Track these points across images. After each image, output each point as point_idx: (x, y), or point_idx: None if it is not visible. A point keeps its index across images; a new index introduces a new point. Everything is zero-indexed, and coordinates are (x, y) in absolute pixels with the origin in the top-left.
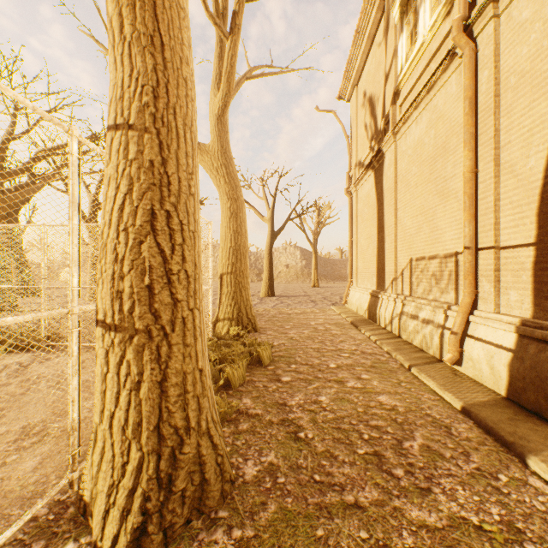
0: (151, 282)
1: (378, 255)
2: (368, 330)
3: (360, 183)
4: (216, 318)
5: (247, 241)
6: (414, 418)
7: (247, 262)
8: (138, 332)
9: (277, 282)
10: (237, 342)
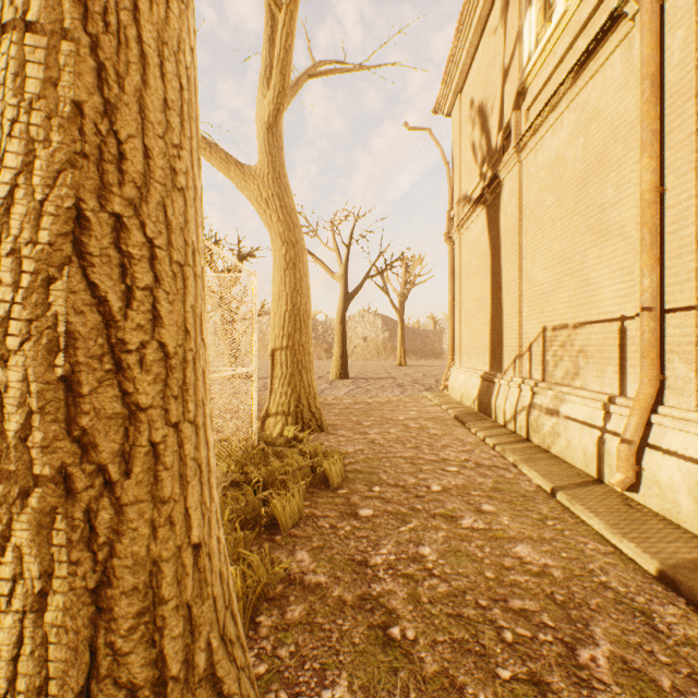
0: (73, 368)
1: (492, 323)
2: (481, 428)
3: (465, 225)
4: (265, 411)
5: (309, 302)
6: (584, 592)
7: (309, 332)
8: (39, 482)
9: (352, 360)
10: (293, 451)
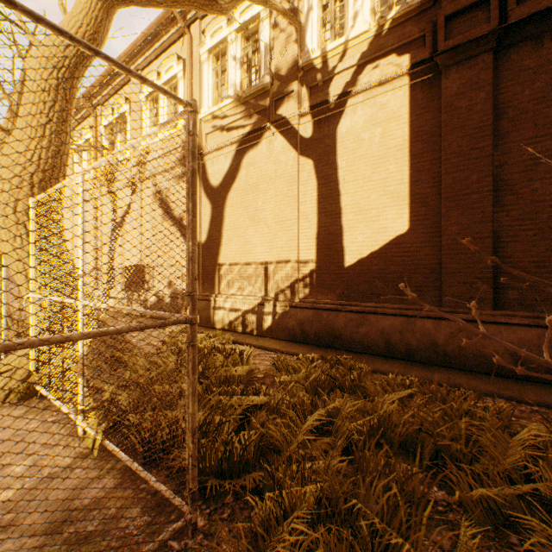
0: None
1: None
2: None
3: None
4: None
5: None
6: None
7: None
8: None
9: None
10: None
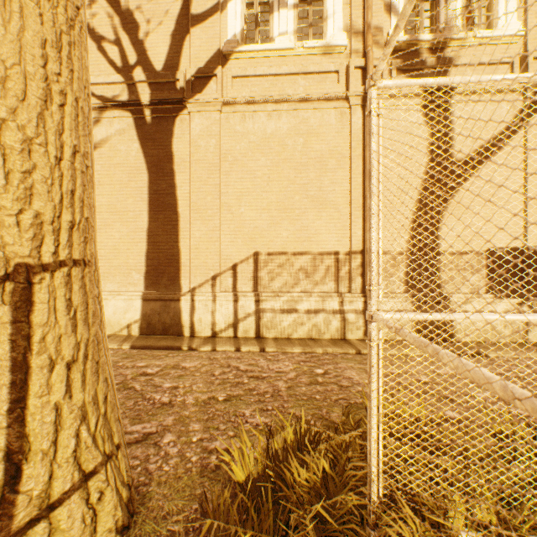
0: None
1: (153, 242)
2: (210, 344)
3: None
4: None
5: None
6: None
7: None
8: None
9: None
10: None
